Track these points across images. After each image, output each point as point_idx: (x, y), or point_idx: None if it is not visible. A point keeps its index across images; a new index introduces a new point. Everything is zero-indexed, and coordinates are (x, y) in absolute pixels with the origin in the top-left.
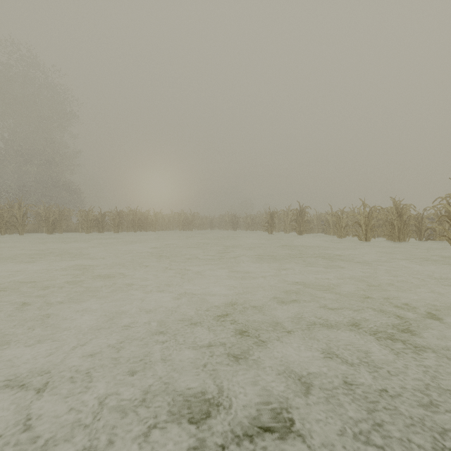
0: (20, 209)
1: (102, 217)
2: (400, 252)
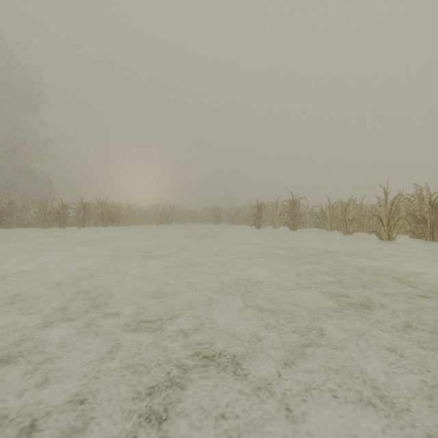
0: None
1: (64, 209)
2: (434, 254)
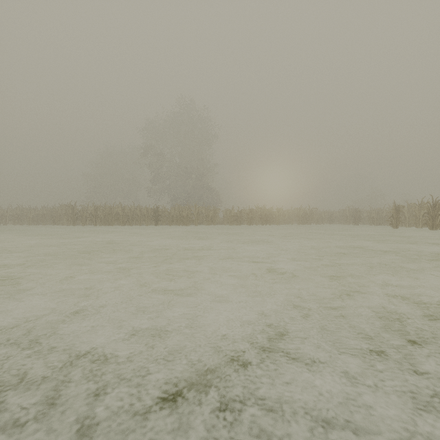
0: (195, 210)
1: (239, 213)
2: None
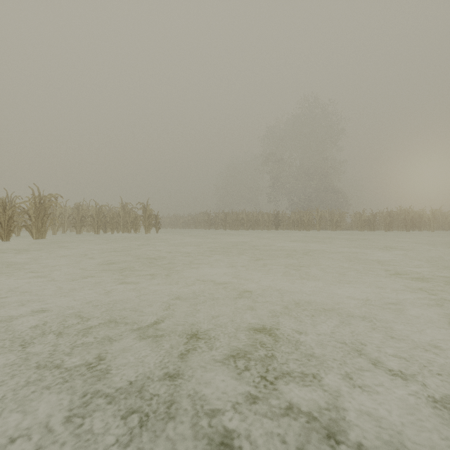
0: (317, 214)
1: (373, 217)
2: None
